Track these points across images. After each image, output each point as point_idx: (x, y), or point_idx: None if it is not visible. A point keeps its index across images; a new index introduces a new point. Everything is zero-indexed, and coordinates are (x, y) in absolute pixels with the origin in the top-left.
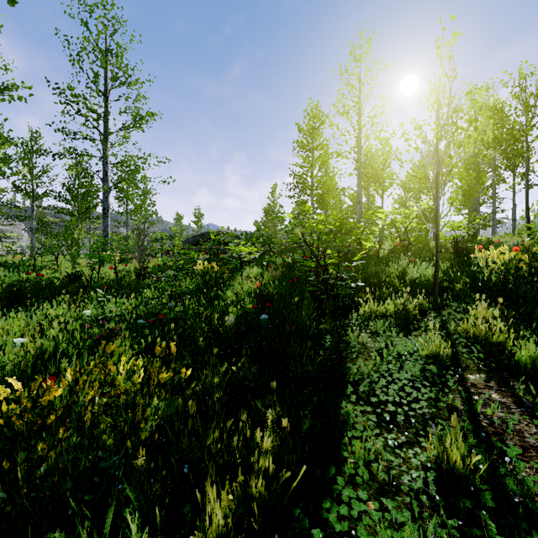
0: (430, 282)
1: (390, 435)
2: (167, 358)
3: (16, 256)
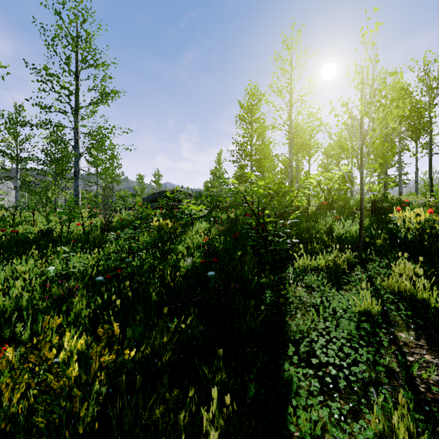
0: (354, 237)
1: (334, 404)
2: (110, 339)
3: (0, 212)
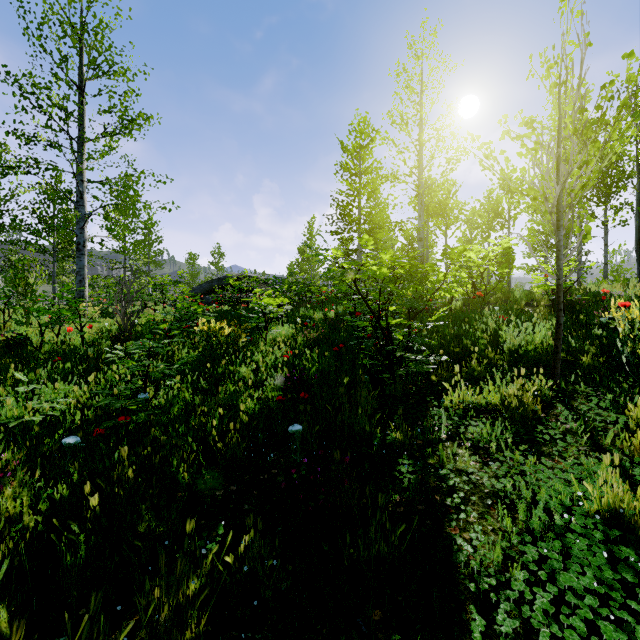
0: (540, 352)
1: None
2: None
3: None
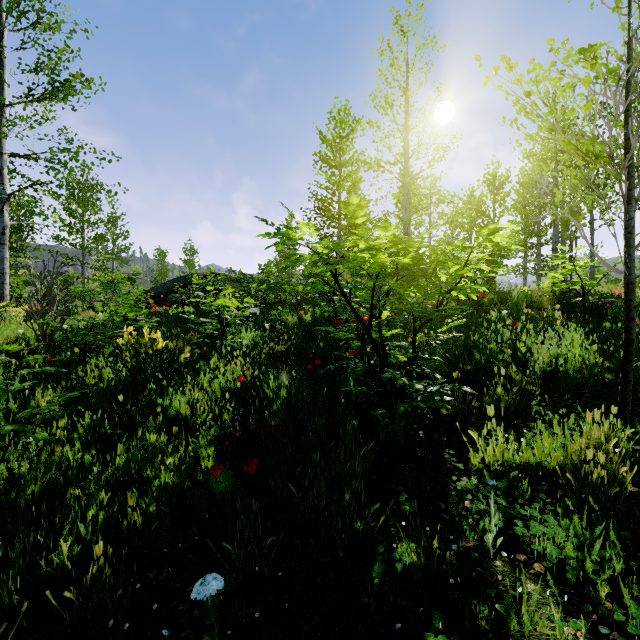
0: (584, 374)
1: None
2: None
3: None
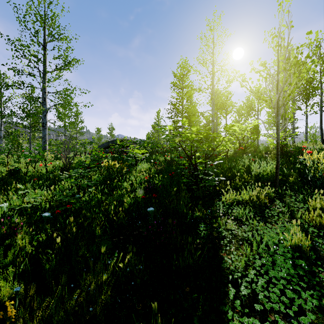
0: (270, 175)
1: None
2: None
3: None
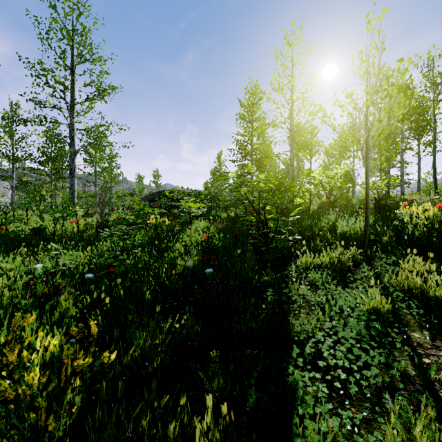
0: (359, 235)
1: (345, 412)
2: (86, 339)
3: None
